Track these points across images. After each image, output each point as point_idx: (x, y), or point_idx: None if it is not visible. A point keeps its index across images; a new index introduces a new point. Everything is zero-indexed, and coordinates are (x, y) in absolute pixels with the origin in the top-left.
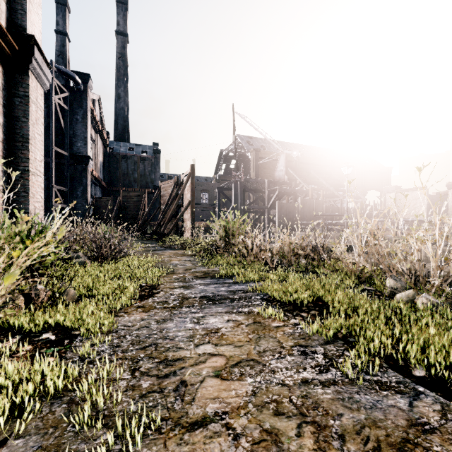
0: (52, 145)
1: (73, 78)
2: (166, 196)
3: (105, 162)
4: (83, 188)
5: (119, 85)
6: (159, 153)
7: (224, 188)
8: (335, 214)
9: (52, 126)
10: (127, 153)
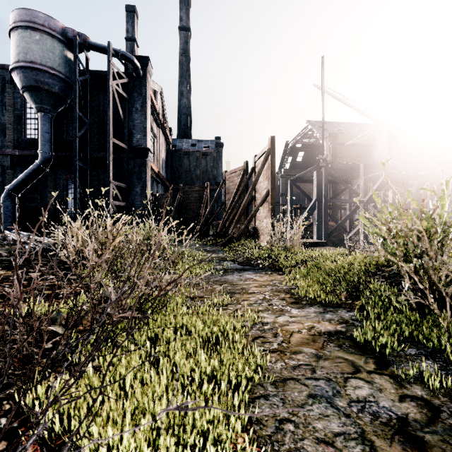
0: (109, 136)
1: (131, 60)
2: (232, 189)
3: (168, 160)
4: (142, 184)
5: (182, 82)
6: (222, 147)
7: (298, 180)
8: None
9: (109, 115)
10: (189, 149)
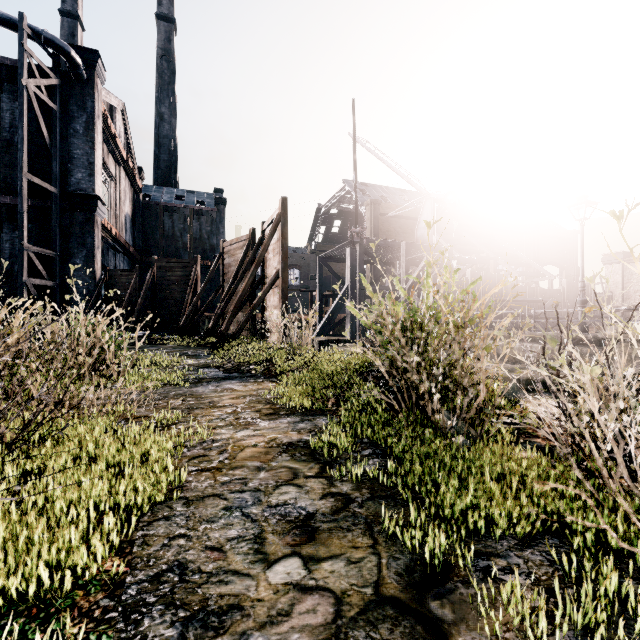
0: (22, 169)
1: (64, 51)
2: (233, 266)
3: (136, 217)
4: (87, 252)
5: (162, 100)
6: (224, 204)
7: (330, 259)
8: (527, 299)
9: (22, 135)
10: (172, 203)
